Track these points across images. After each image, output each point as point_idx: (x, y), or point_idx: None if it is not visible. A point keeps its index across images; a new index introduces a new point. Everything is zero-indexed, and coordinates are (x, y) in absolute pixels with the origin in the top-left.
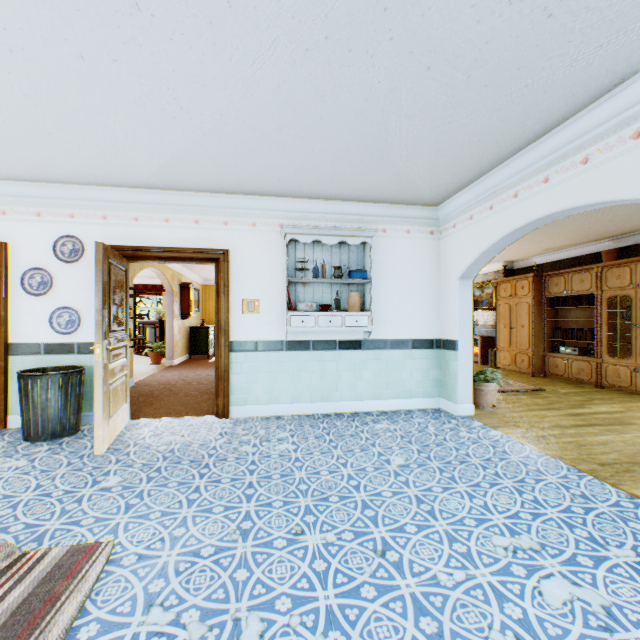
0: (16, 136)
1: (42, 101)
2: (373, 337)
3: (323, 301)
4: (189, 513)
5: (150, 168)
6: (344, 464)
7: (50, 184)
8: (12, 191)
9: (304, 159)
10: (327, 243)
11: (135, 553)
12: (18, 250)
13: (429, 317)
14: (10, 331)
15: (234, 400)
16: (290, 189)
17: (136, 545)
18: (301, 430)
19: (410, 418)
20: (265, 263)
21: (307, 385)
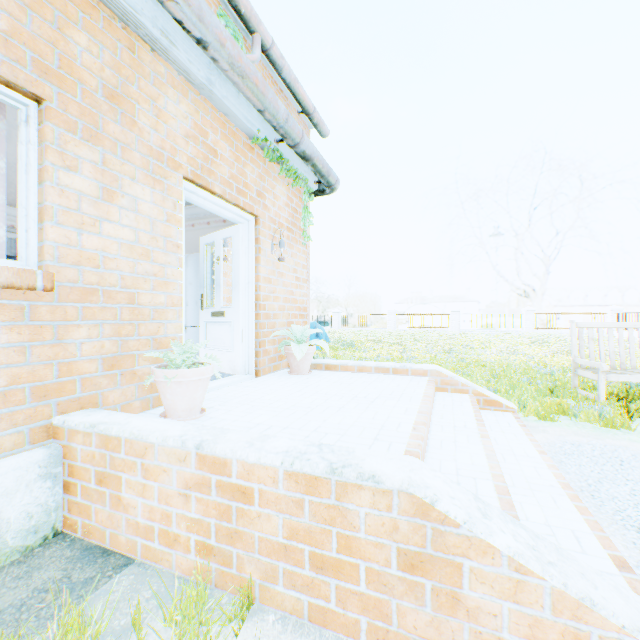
0: None
1: None
2: None
3: None
4: None
5: None
6: None
7: None
8: None
9: None
10: None
11: None
12: None
13: None
14: None
15: None
16: None
17: None
18: None
19: None
20: None
21: None
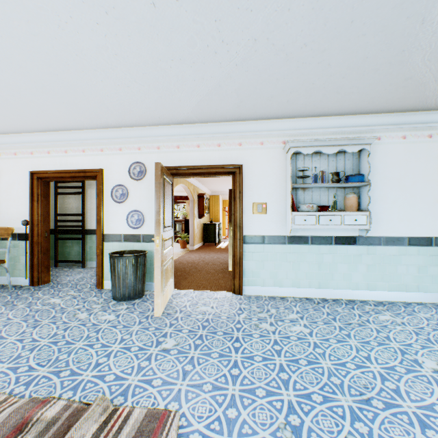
0: (108, 92)
1: (124, 57)
2: (367, 234)
3: (320, 203)
4: (235, 391)
5: (190, 105)
6: (367, 358)
7: (126, 128)
8: (106, 135)
9: (317, 76)
10: (327, 152)
11: (198, 431)
12: (109, 174)
13: (427, 216)
14: (105, 226)
15: (246, 281)
16: (294, 109)
17: (197, 421)
18: (307, 313)
19: (412, 312)
20: (270, 173)
21: (305, 273)
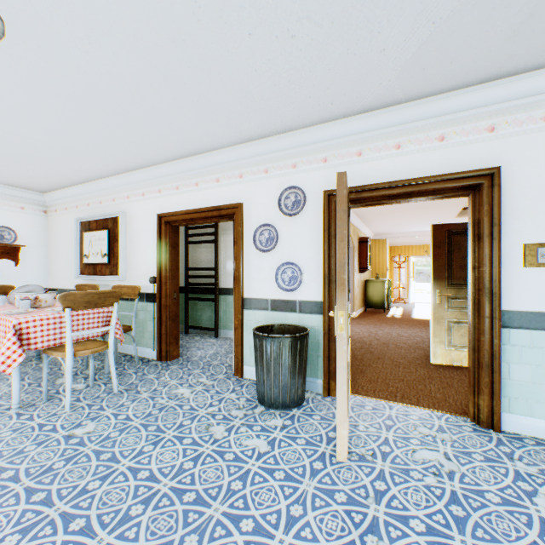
0: (257, 62)
1: None
2: None
3: None
4: None
5: (398, 59)
6: None
7: (275, 136)
8: (246, 153)
9: None
10: None
11: None
12: (250, 209)
13: None
14: (244, 286)
15: (506, 403)
16: None
17: None
18: None
19: None
20: None
21: None
